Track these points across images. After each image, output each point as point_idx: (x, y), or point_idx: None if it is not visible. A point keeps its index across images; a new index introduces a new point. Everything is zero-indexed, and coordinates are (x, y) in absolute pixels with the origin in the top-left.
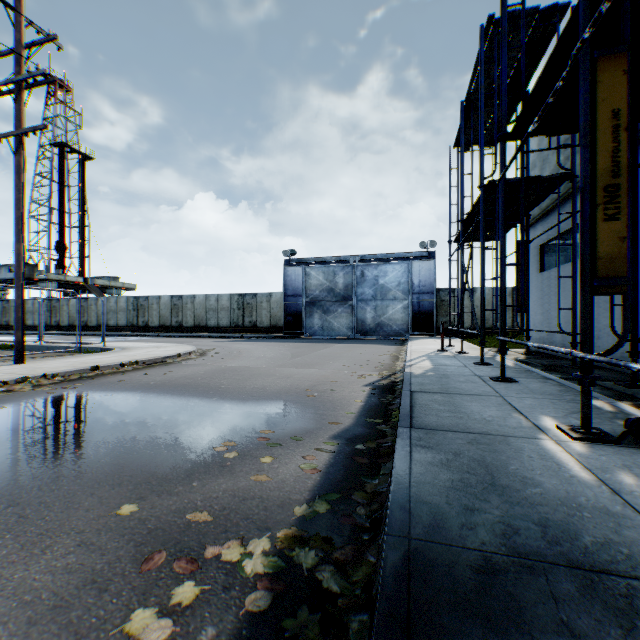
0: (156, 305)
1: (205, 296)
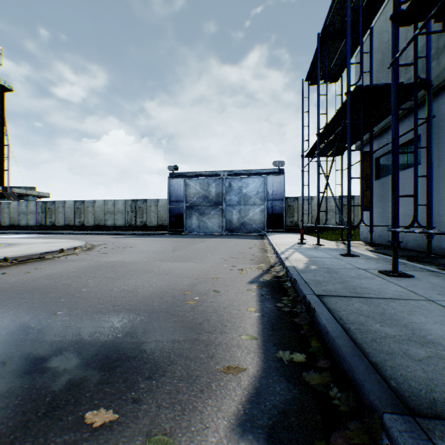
0: (62, 208)
1: (104, 201)
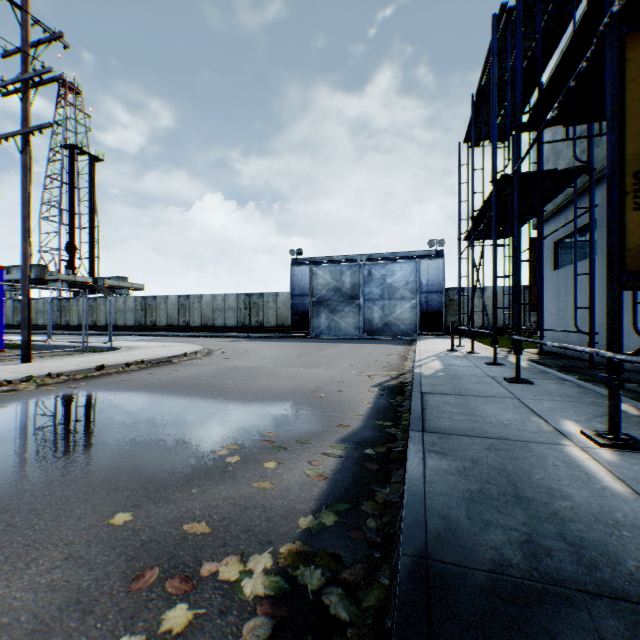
0: (164, 305)
1: (212, 296)
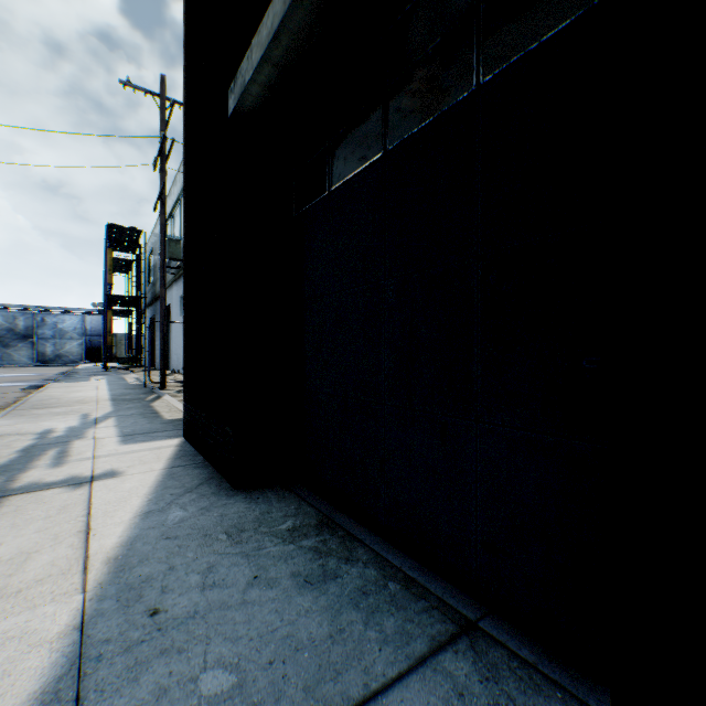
0: None
1: None
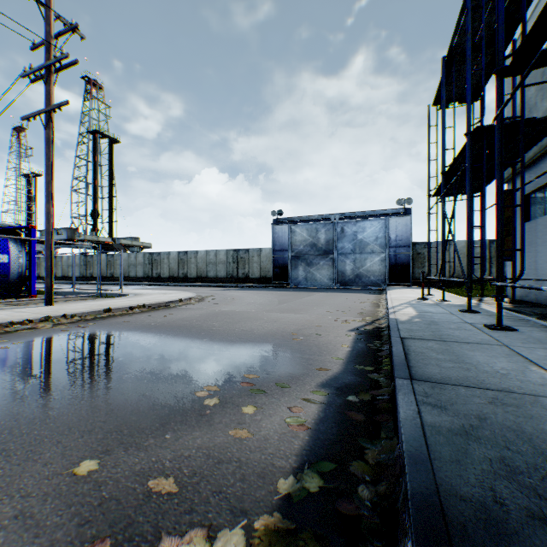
0: (166, 260)
1: (206, 252)
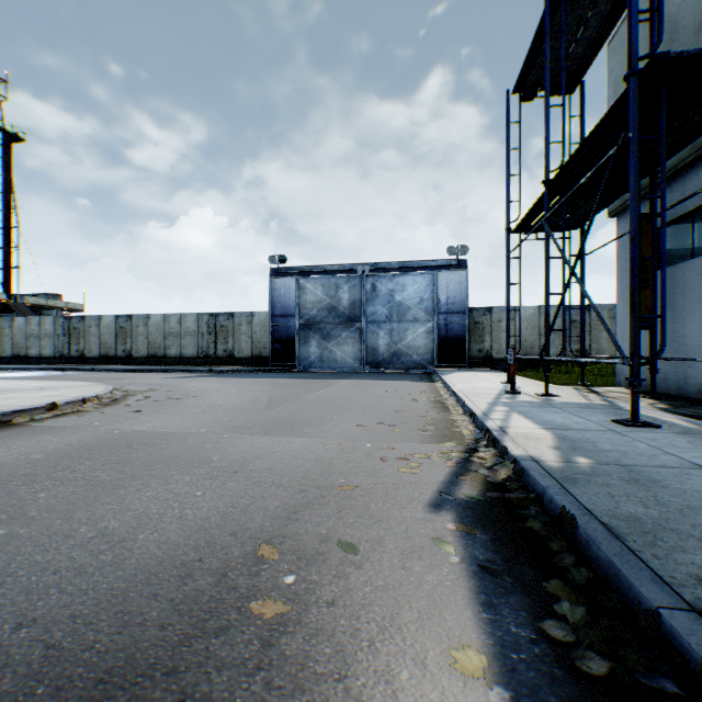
0: (96, 328)
1: (163, 316)
